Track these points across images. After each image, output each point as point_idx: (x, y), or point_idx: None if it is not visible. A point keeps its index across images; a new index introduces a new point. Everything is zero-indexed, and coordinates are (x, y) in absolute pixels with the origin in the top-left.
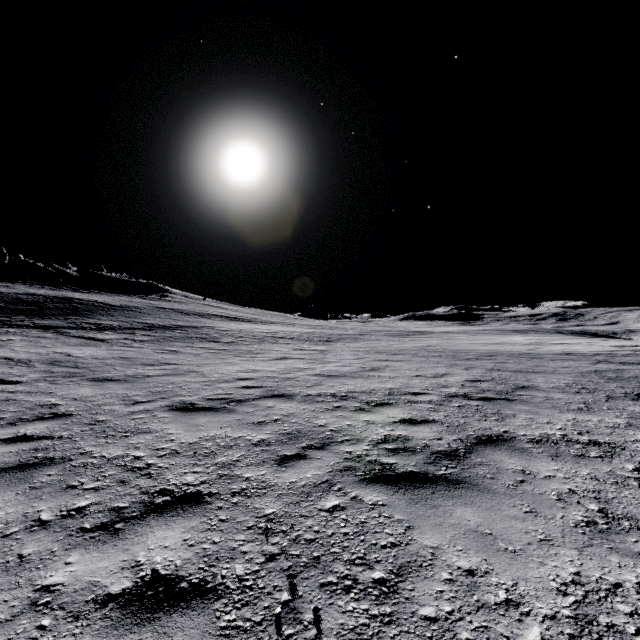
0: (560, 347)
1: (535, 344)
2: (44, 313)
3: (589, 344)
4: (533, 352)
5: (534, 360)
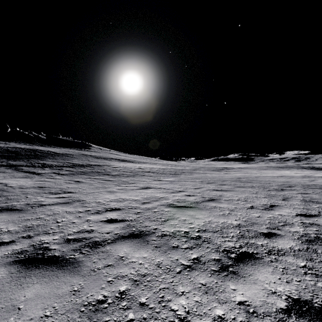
0: None
1: (307, 177)
2: (17, 157)
3: None
4: (316, 183)
5: None
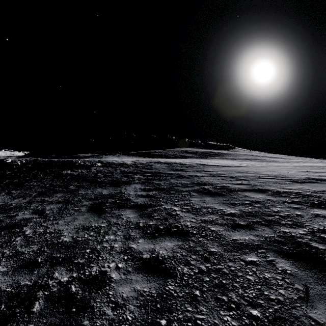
0: None
1: None
2: (212, 155)
3: None
4: None
5: None
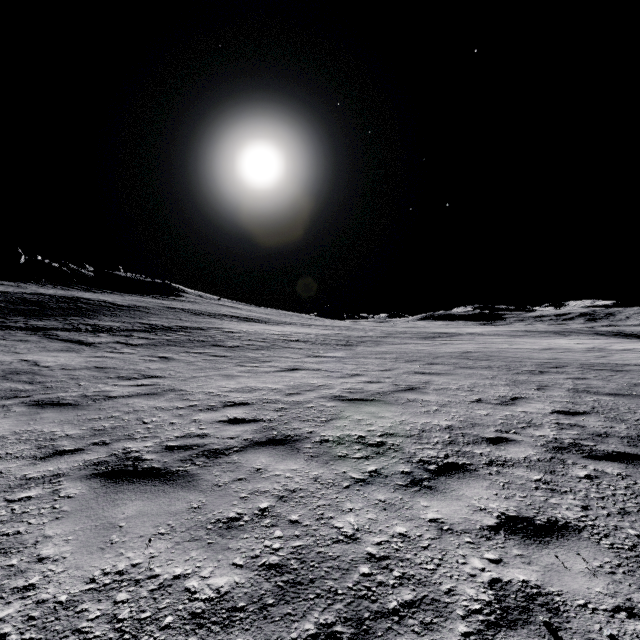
0: (633, 354)
1: (596, 350)
2: (44, 313)
3: None
4: (606, 362)
5: (621, 375)
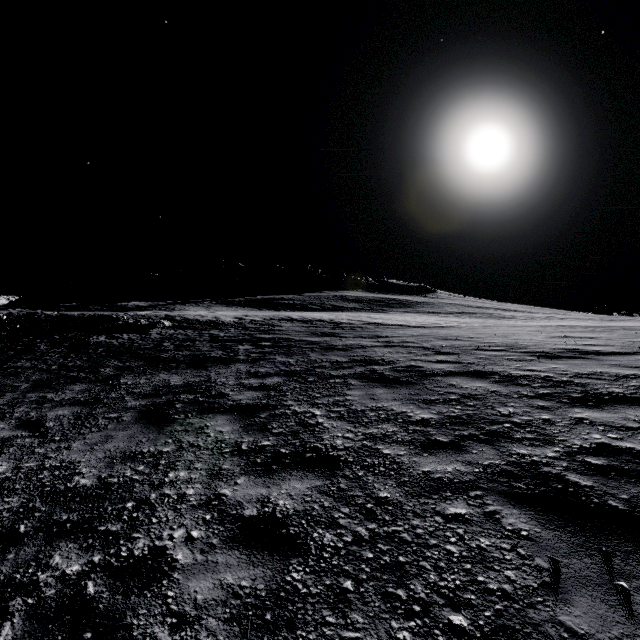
0: None
1: None
2: (392, 306)
3: None
4: None
5: None
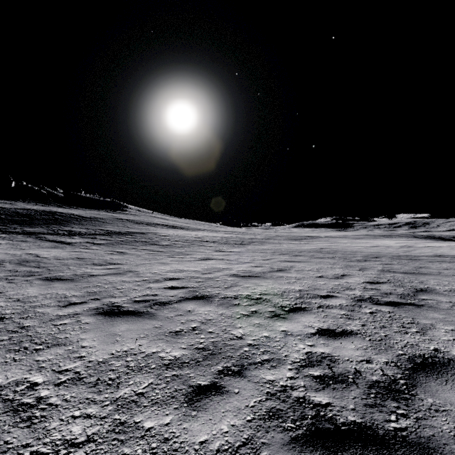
0: (428, 250)
1: (406, 247)
2: (33, 223)
3: (450, 247)
4: (409, 254)
5: (414, 262)
